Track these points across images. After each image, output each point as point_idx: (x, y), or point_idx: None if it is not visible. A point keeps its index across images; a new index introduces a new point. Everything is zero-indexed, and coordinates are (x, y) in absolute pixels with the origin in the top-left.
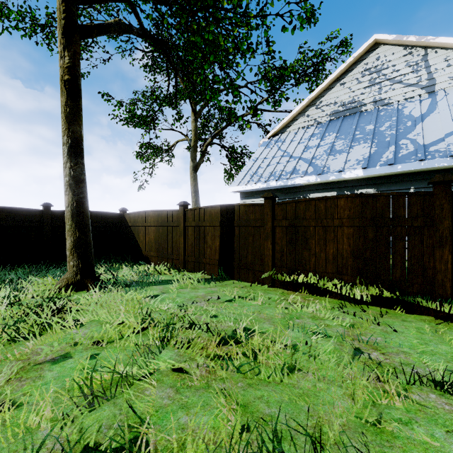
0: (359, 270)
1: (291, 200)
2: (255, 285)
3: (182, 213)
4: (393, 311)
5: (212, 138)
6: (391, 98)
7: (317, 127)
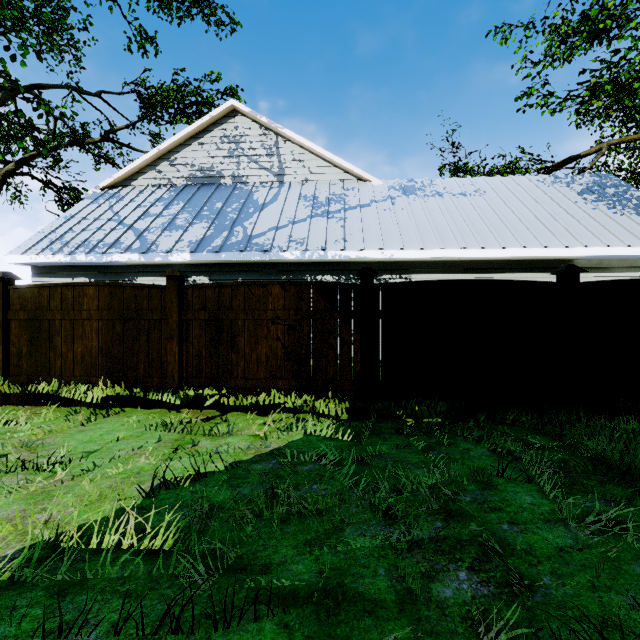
0: (108, 369)
1: (32, 285)
2: None
3: None
4: (134, 410)
5: (18, 164)
6: (248, 177)
7: (169, 190)
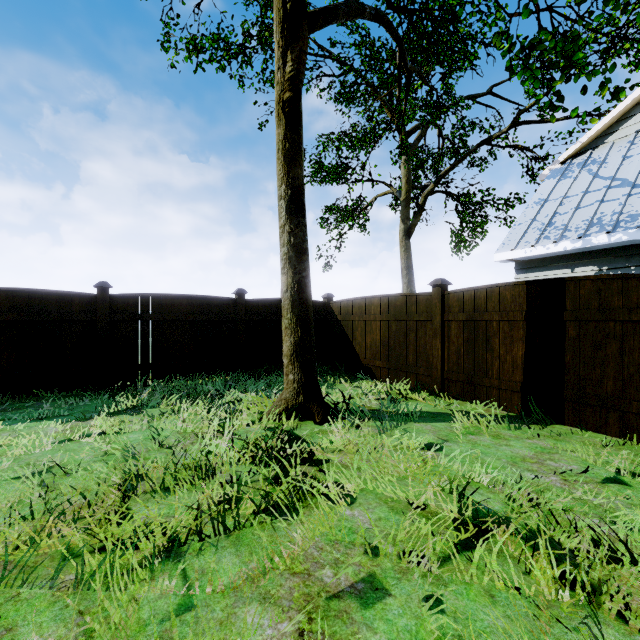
0: None
1: None
2: (631, 444)
3: (437, 298)
4: None
5: (435, 183)
6: None
7: None
